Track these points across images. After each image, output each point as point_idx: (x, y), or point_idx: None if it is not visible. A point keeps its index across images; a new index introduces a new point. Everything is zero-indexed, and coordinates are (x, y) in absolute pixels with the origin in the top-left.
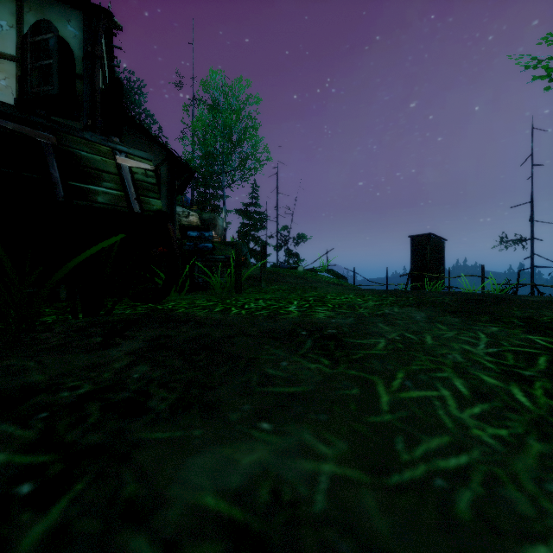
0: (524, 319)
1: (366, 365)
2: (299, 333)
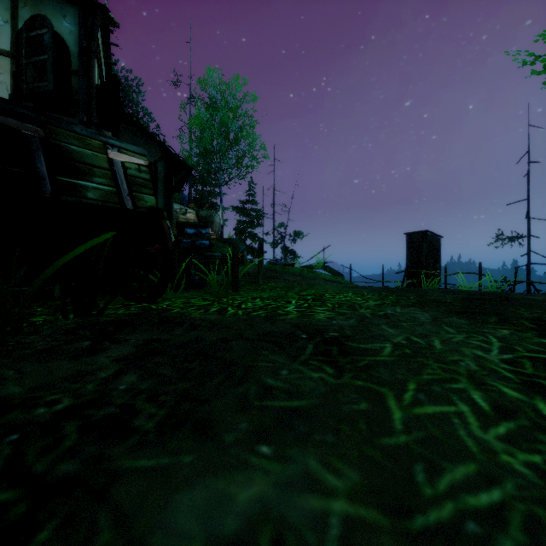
0: (533, 320)
1: (373, 374)
2: (299, 337)
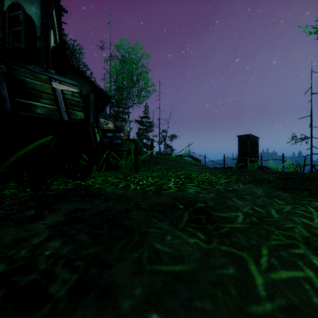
0: None
1: (234, 239)
2: (178, 207)
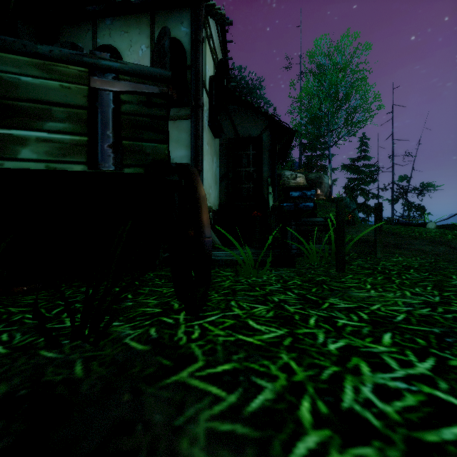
0: None
1: None
2: None
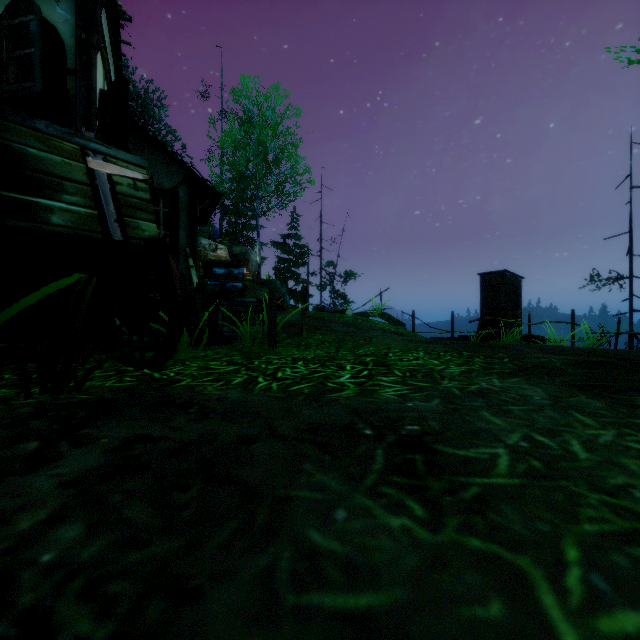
0: None
1: (495, 519)
2: (360, 434)
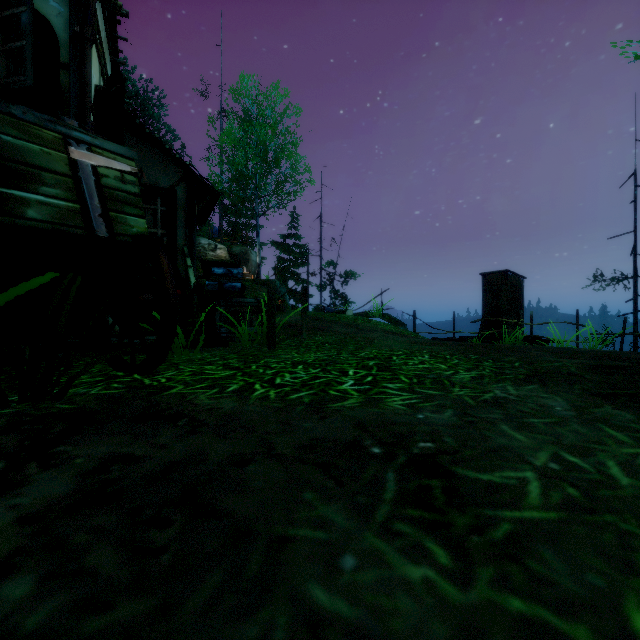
0: None
1: (536, 569)
2: (368, 452)
